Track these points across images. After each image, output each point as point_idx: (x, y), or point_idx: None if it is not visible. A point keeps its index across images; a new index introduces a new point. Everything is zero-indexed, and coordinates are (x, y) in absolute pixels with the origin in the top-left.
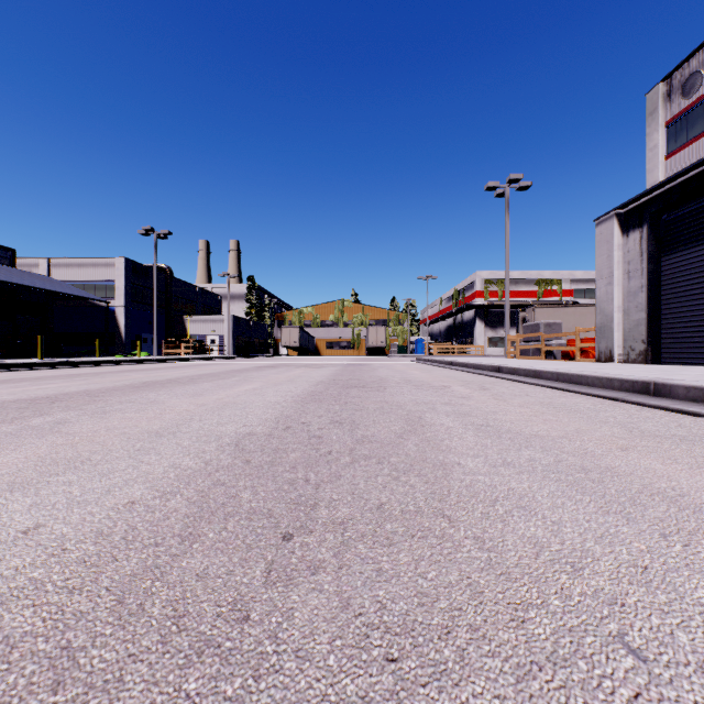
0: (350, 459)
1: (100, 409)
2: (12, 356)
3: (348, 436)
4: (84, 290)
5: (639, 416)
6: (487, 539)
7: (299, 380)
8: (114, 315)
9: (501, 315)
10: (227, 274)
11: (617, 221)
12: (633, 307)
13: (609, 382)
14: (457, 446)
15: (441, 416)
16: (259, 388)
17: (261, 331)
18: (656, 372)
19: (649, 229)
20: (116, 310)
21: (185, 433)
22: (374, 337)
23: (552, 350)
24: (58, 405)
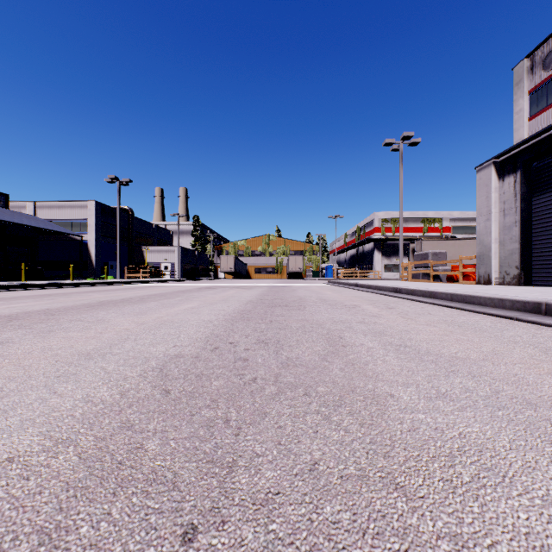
0: (275, 388)
1: (48, 328)
2: (3, 279)
3: (273, 358)
4: (62, 227)
5: (542, 335)
6: (470, 540)
7: (232, 299)
8: (87, 246)
9: (394, 246)
10: (176, 214)
11: (494, 168)
12: (507, 239)
13: (501, 302)
14: (383, 370)
15: (359, 335)
16: (196, 307)
17: (204, 259)
18: (536, 293)
19: (522, 174)
20: (88, 243)
21: (114, 355)
22: (293, 264)
23: (439, 274)
24: (13, 323)
